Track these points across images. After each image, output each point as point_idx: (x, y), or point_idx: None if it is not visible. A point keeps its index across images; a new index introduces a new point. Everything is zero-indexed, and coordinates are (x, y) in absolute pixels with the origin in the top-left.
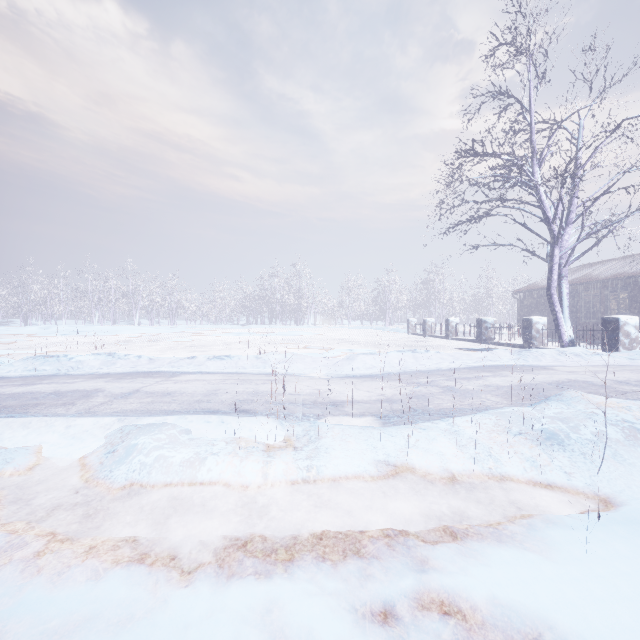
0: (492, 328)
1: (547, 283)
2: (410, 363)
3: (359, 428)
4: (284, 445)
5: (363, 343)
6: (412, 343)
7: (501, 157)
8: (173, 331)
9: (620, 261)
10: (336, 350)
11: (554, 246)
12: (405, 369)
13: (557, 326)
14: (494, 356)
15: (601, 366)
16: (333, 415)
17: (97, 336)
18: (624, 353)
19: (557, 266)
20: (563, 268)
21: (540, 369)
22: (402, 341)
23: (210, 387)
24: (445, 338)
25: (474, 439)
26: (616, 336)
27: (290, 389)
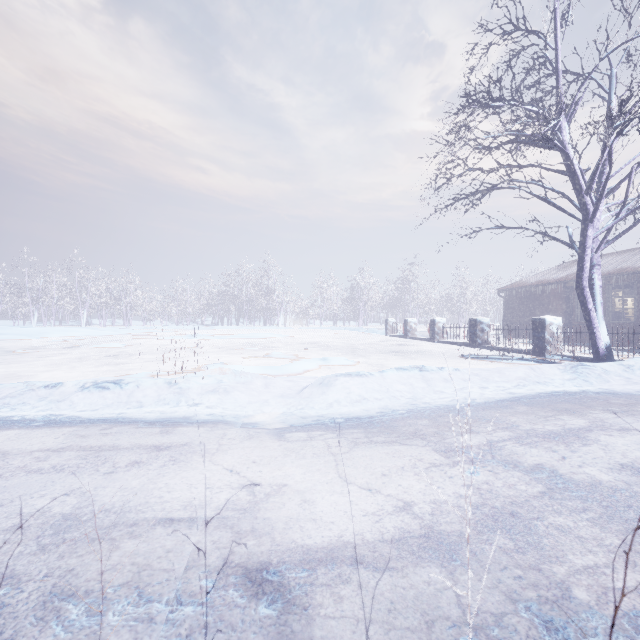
0: (488, 330)
1: (577, 273)
2: (419, 389)
3: None
4: None
5: (338, 348)
6: (395, 347)
7: (522, 105)
8: (117, 333)
9: (618, 255)
10: (305, 360)
11: (587, 224)
12: (415, 402)
13: (591, 328)
14: (539, 375)
15: None
16: None
17: (11, 340)
18: None
19: (590, 251)
20: (594, 254)
21: None
22: (383, 345)
23: None
24: (430, 341)
25: None
26: None
27: (180, 492)
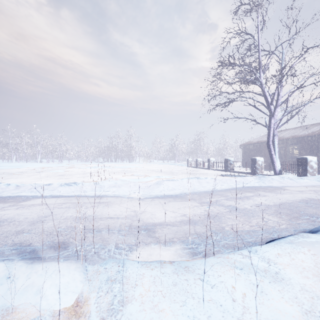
0: (233, 163)
1: (267, 138)
2: (196, 186)
3: (172, 274)
4: (77, 316)
5: (165, 172)
6: (191, 172)
7: (243, 66)
8: (58, 166)
9: (293, 130)
10: (150, 177)
11: (271, 117)
12: (194, 190)
13: (273, 162)
14: (245, 180)
15: (311, 186)
16: (145, 244)
17: (7, 169)
18: (311, 177)
19: (272, 129)
20: (275, 130)
21: (279, 189)
22: (185, 171)
23: (44, 212)
24: (208, 169)
25: (311, 295)
26: (305, 168)
27: (112, 212)
